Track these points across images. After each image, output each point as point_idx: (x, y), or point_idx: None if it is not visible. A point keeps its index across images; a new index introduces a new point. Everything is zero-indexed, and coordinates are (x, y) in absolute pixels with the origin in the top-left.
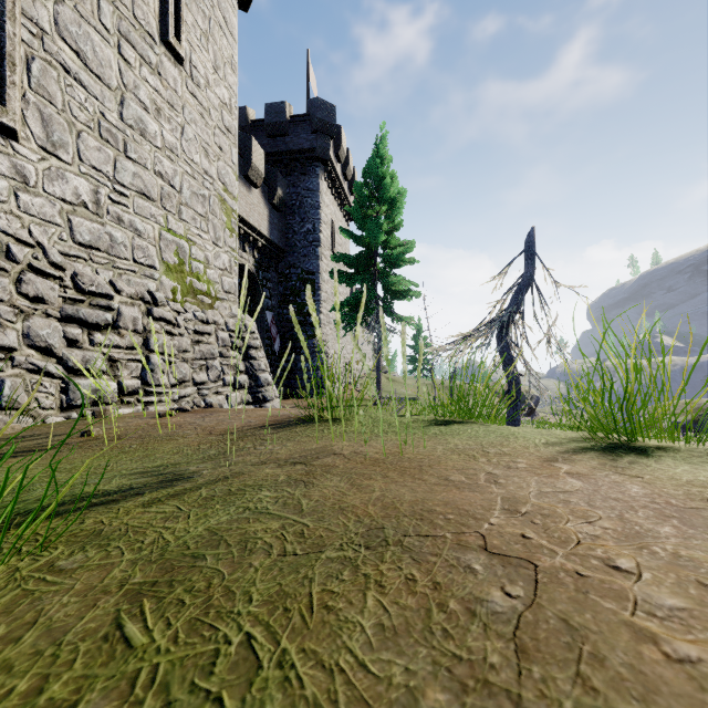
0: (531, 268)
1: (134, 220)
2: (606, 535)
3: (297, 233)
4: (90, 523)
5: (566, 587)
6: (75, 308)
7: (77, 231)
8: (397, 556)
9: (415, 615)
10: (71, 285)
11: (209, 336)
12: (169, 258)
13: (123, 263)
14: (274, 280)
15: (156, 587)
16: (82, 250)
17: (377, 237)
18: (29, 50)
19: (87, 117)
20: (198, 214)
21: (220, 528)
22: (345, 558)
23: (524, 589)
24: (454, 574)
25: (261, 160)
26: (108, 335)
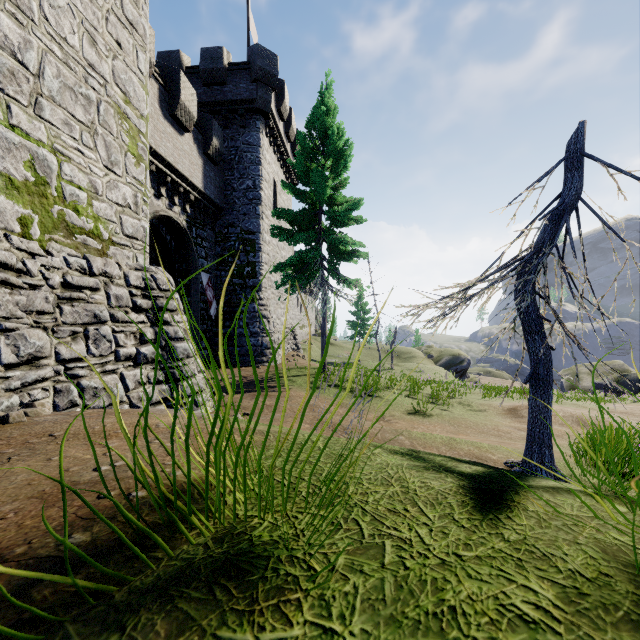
0: (571, 183)
1: None
2: None
3: (235, 190)
4: None
5: None
6: None
7: None
8: None
9: None
10: None
11: (93, 292)
12: (14, 169)
13: None
14: (211, 239)
15: None
16: None
17: (322, 191)
18: None
19: None
20: (76, 119)
21: None
22: None
23: None
24: None
25: (192, 101)
26: None
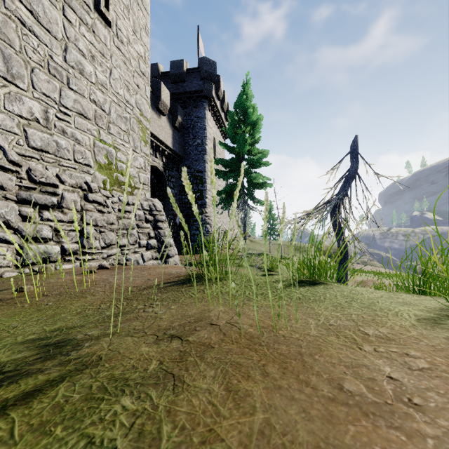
0: (356, 164)
1: (75, 132)
2: None
3: (191, 146)
4: None
5: None
6: (28, 193)
7: (31, 139)
8: None
9: None
10: (25, 177)
11: (129, 213)
12: (101, 159)
13: (66, 162)
14: (176, 176)
15: None
16: (35, 152)
17: (244, 147)
18: None
19: (39, 58)
20: (122, 130)
21: None
22: None
23: None
24: None
25: (167, 97)
26: (54, 213)
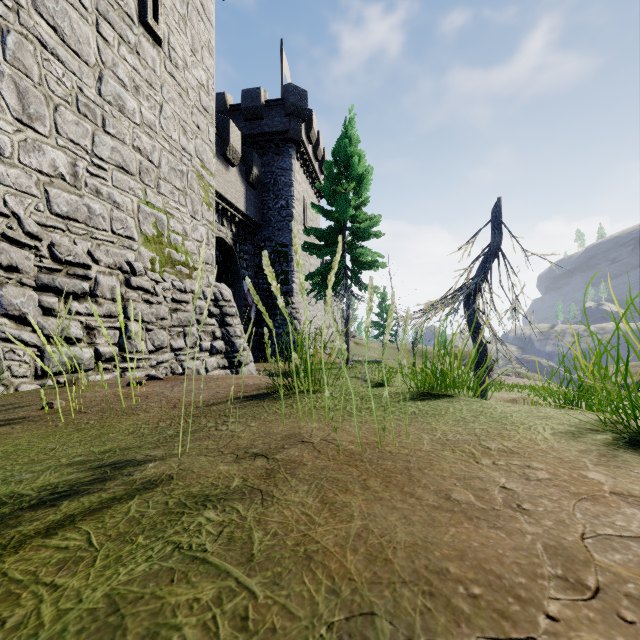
0: (498, 237)
1: (112, 193)
2: None
3: (271, 209)
4: None
5: None
6: (51, 277)
7: (55, 202)
8: None
9: None
10: (47, 255)
11: (187, 305)
12: (148, 230)
13: (101, 234)
14: (251, 252)
15: None
16: (59, 221)
17: (346, 211)
18: (4, 22)
19: (65, 92)
20: (176, 188)
21: (128, 593)
22: None
23: None
24: None
25: (238, 141)
26: (86, 304)
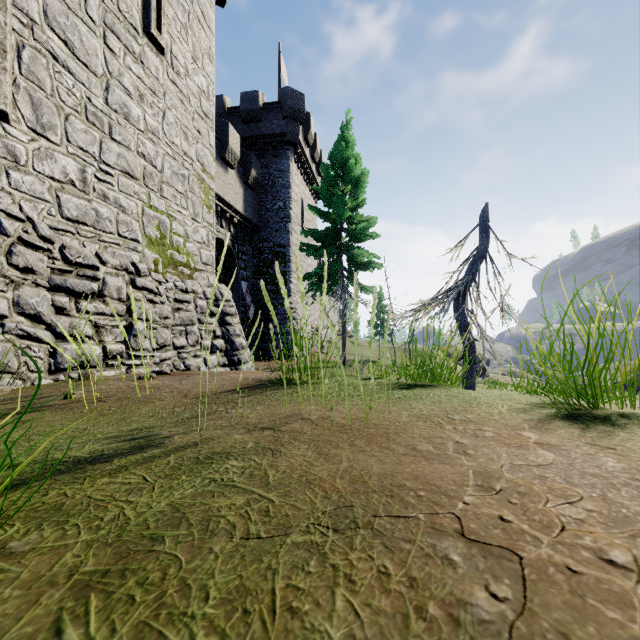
0: (485, 241)
1: (118, 197)
2: (592, 520)
3: (269, 210)
4: (53, 495)
5: (559, 588)
6: (63, 278)
7: (65, 207)
8: (368, 542)
9: (390, 623)
10: (59, 257)
11: (188, 304)
12: (151, 232)
13: (108, 237)
14: (249, 253)
15: (107, 578)
16: (70, 225)
17: (343, 213)
18: (19, 38)
19: (75, 102)
20: (178, 192)
21: (183, 503)
22: (312, 543)
23: (512, 588)
24: (430, 567)
25: (237, 144)
26: (94, 303)
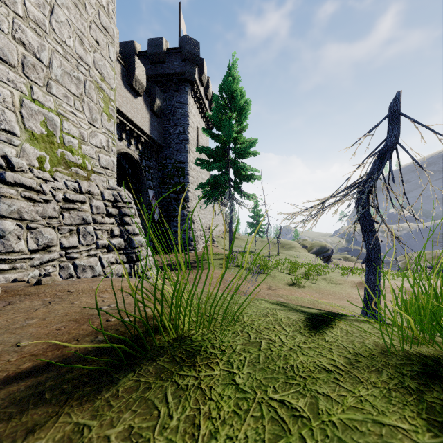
0: (393, 132)
1: None
2: None
3: (171, 134)
4: None
5: None
6: None
7: None
8: None
9: None
10: None
11: (82, 204)
12: (34, 127)
13: None
14: (155, 167)
15: None
16: None
17: (230, 134)
18: None
19: None
20: (71, 93)
21: None
22: None
23: None
24: None
25: (143, 75)
26: None
